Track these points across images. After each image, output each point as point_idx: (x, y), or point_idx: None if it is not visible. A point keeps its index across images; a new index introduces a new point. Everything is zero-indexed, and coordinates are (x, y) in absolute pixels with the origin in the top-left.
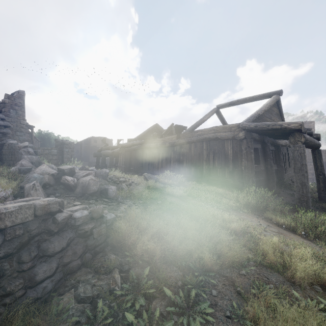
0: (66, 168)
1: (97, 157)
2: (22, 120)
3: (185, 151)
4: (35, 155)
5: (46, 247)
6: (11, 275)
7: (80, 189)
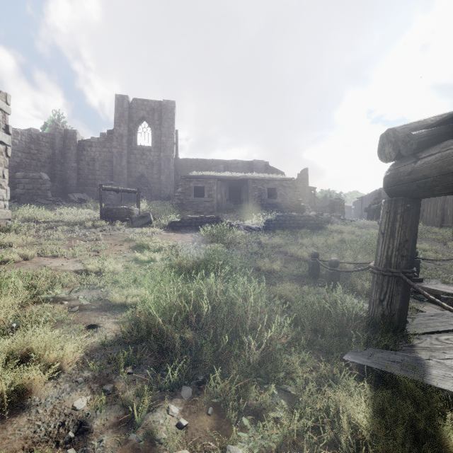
0: (320, 213)
1: (368, 212)
2: (306, 188)
3: (449, 198)
4: (310, 209)
5: (309, 222)
6: (304, 223)
7: (323, 220)
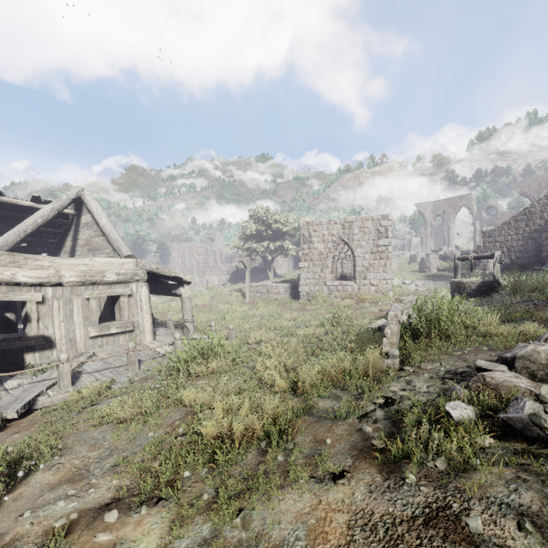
0: None
1: None
2: None
3: None
4: None
5: None
6: None
7: None
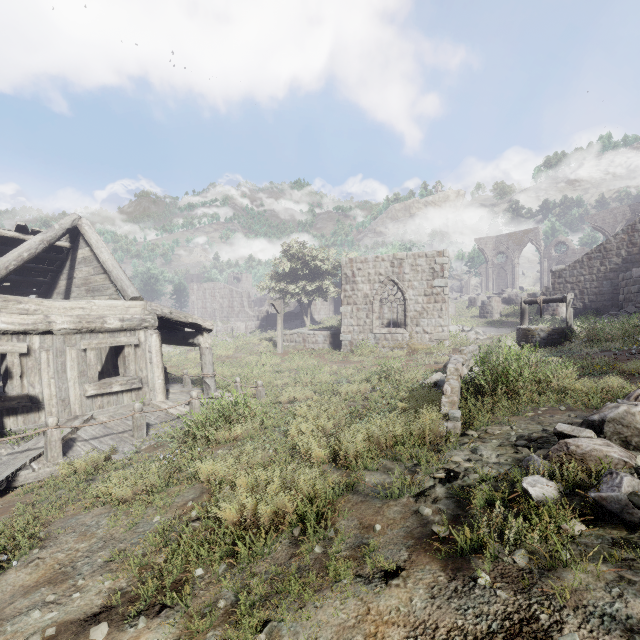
0: None
1: None
2: None
3: None
4: None
5: None
6: None
7: None
